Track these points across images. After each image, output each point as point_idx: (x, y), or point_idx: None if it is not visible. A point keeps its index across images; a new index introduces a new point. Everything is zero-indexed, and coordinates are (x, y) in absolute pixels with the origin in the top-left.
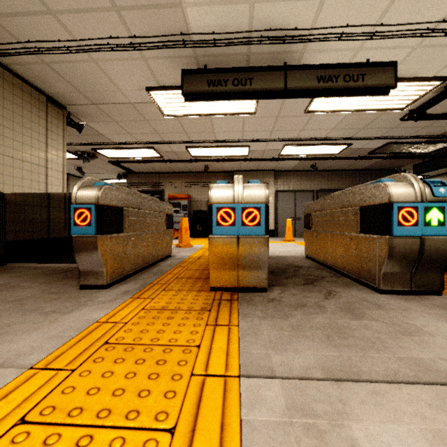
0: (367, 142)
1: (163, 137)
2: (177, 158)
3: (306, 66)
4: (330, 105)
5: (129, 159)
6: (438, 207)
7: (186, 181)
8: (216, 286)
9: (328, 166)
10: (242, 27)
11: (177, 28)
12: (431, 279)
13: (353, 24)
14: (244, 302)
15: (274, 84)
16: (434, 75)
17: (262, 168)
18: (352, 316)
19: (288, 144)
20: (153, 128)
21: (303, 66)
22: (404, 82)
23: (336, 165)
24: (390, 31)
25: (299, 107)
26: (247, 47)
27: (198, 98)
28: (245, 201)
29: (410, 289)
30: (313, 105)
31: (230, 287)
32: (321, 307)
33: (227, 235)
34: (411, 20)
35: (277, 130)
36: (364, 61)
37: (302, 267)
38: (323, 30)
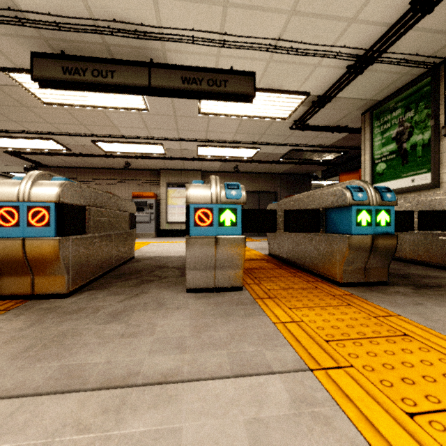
0: (274, 147)
1: (59, 127)
2: (89, 152)
3: (171, 66)
4: (219, 108)
5: (31, 150)
6: (231, 209)
7: (108, 177)
8: (5, 294)
9: (251, 169)
10: (82, 13)
11: (0, 1)
12: (232, 276)
13: (199, 28)
14: (16, 311)
15: (138, 80)
16: (298, 90)
17: (189, 168)
18: (108, 320)
19: (201, 145)
20: (39, 116)
21: (167, 65)
22: (274, 93)
23: (258, 168)
24: (236, 41)
25: (192, 108)
26: (101, 37)
27: (55, 85)
28: (32, 199)
29: (213, 287)
30: (203, 107)
31: (22, 295)
32: (95, 312)
33: (9, 236)
34: (251, 34)
35: (182, 129)
36: (229, 68)
37: (166, 267)
38: (173, 30)
